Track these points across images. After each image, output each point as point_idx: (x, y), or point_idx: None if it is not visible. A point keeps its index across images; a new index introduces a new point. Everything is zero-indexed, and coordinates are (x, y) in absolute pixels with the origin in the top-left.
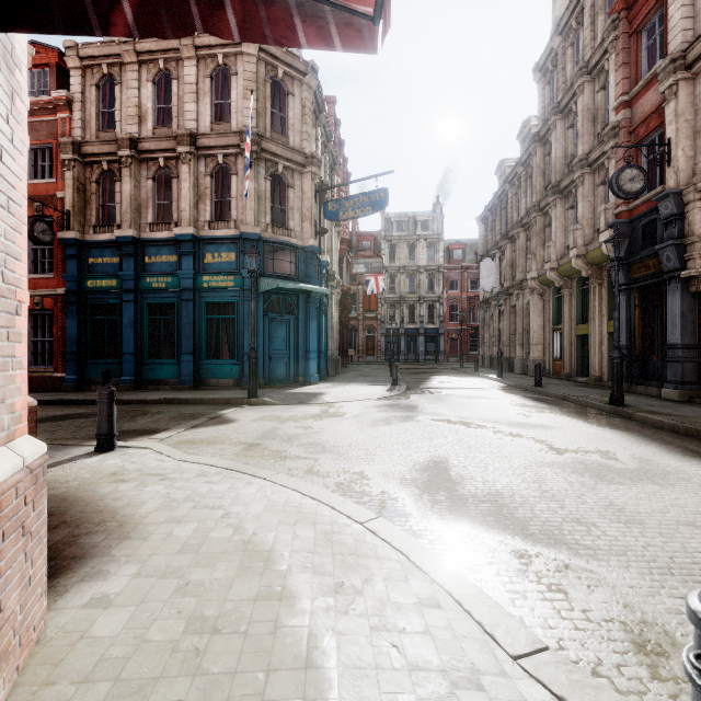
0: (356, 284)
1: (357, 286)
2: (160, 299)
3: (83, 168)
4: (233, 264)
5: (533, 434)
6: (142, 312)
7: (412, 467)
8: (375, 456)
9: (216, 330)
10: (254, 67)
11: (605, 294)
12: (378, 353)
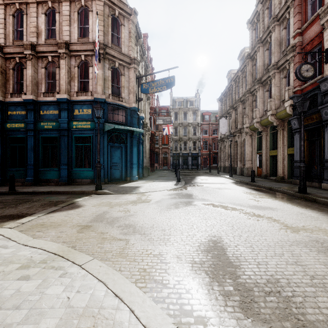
0: (158, 131)
1: (159, 132)
2: (49, 134)
3: (5, 61)
4: (90, 115)
5: (268, 214)
6: (39, 142)
7: (198, 247)
8: (170, 236)
9: (81, 152)
10: (102, 7)
11: (286, 134)
12: (169, 165)
